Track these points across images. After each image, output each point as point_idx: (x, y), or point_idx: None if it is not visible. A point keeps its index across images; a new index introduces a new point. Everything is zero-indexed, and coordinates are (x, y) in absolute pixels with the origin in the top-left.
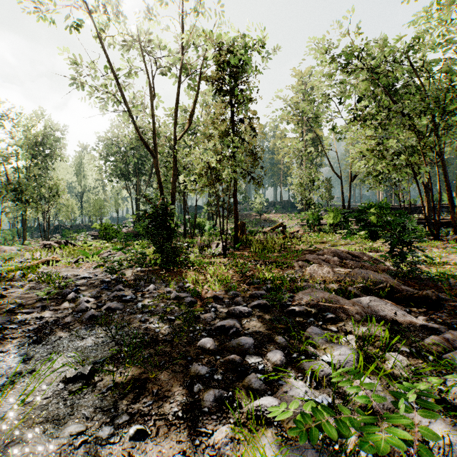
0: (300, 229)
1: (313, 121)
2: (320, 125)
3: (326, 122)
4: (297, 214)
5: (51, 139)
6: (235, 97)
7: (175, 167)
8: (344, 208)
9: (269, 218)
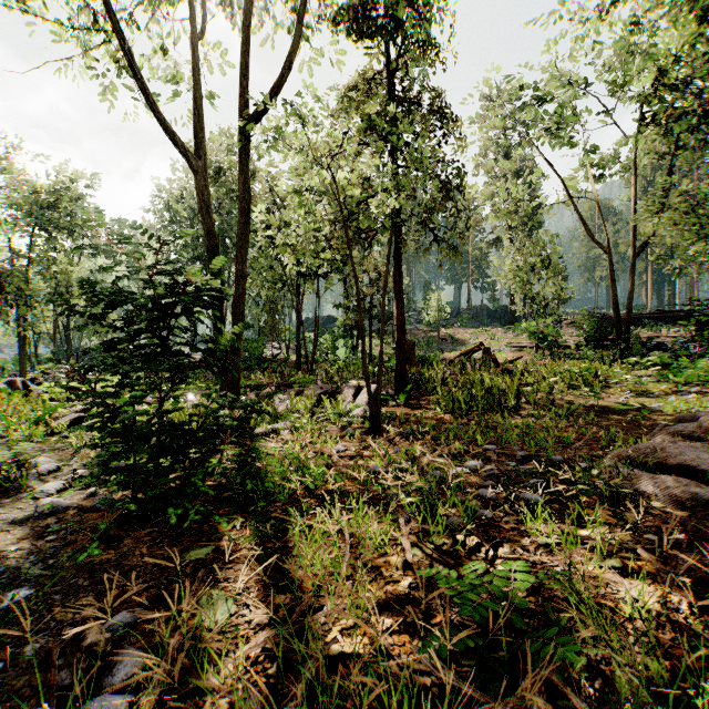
0: (515, 355)
1: (554, 135)
2: (568, 141)
3: (573, 145)
4: (502, 329)
5: (65, 196)
6: (399, 31)
7: (243, 189)
8: (618, 313)
9: (451, 335)
